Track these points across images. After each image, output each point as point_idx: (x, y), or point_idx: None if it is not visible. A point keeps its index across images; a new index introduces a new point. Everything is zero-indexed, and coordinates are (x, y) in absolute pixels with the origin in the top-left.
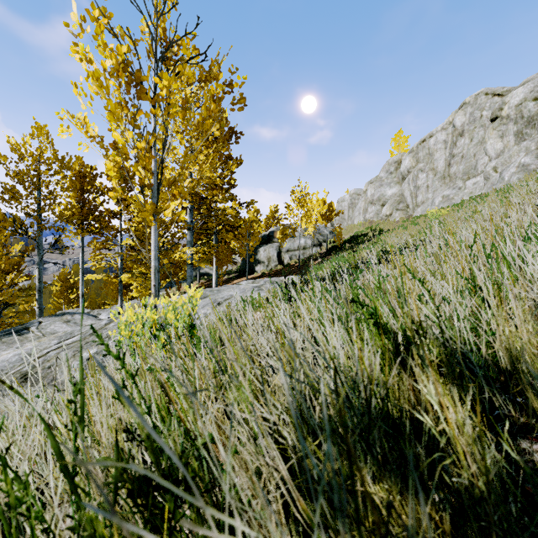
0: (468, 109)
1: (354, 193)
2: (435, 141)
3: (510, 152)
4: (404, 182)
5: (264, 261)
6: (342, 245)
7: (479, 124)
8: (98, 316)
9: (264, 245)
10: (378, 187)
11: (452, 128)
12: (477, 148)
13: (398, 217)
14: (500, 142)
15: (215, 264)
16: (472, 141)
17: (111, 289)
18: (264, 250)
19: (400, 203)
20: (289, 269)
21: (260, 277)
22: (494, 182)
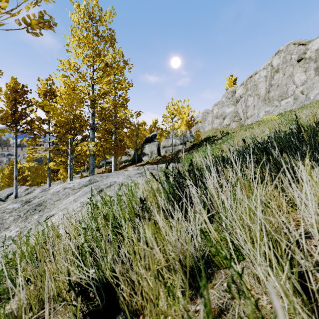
0: (282, 54)
1: (205, 112)
2: (259, 76)
3: (313, 80)
4: (238, 104)
5: (148, 153)
6: (200, 143)
7: (289, 64)
8: (34, 191)
9: (148, 143)
10: (221, 107)
11: (271, 67)
12: (288, 79)
13: (234, 126)
14: (304, 75)
15: (112, 155)
16: (285, 75)
17: (40, 173)
18: (148, 147)
19: (235, 117)
20: (165, 159)
21: (145, 164)
22: (302, 101)
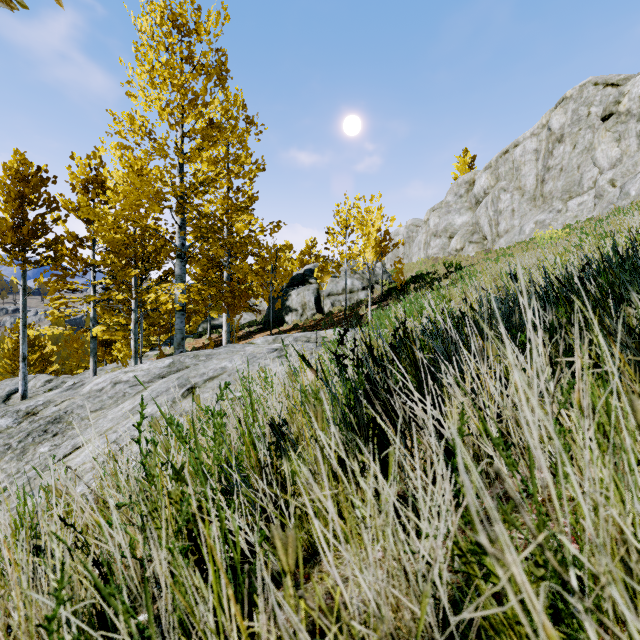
0: (570, 105)
1: (411, 224)
2: (523, 151)
3: (635, 158)
4: (480, 207)
5: (297, 308)
6: (403, 287)
7: (586, 125)
8: (63, 385)
9: (297, 288)
10: (445, 214)
11: (547, 132)
12: (583, 157)
13: (472, 252)
14: (616, 147)
15: (223, 311)
16: (576, 148)
17: (75, 348)
18: (297, 294)
19: (474, 233)
20: (332, 319)
21: (291, 331)
22: (612, 200)
